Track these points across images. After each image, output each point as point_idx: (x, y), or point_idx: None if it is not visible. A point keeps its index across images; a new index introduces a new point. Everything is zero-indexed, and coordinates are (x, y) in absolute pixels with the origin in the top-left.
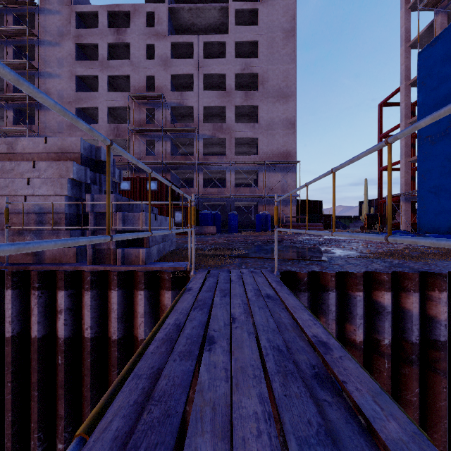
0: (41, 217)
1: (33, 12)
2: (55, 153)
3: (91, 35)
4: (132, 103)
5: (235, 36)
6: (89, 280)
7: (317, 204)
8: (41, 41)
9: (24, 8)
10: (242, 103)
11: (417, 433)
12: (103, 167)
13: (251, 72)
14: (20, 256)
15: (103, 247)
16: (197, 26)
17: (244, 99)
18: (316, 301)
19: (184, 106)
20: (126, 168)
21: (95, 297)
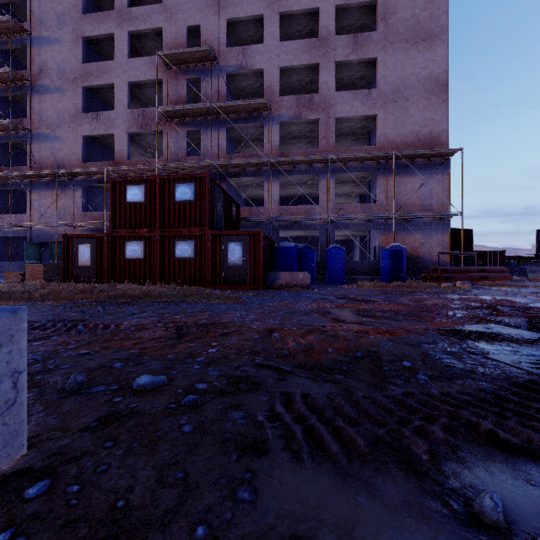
0: None
1: None
2: None
3: None
4: (165, 73)
5: None
6: None
7: (464, 235)
8: None
9: None
10: (348, 55)
11: None
12: None
13: (364, 1)
14: None
15: None
16: None
17: (351, 49)
18: None
19: (248, 69)
20: None
21: None
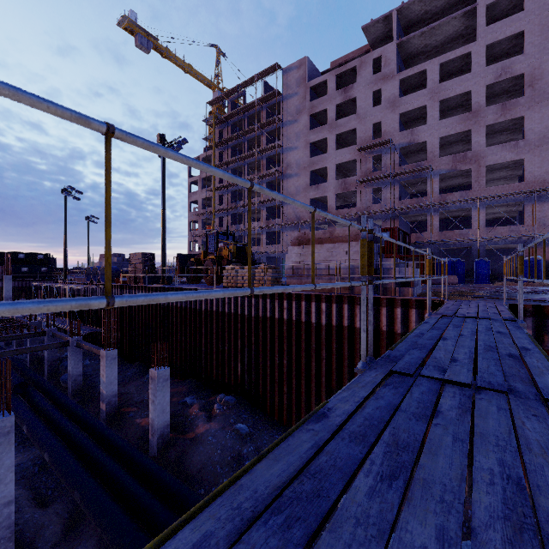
0: (353, 270)
1: (279, 101)
2: (354, 235)
3: (322, 103)
4: (358, 155)
5: (484, 40)
6: (385, 302)
7: None
8: (284, 122)
9: (273, 100)
10: (497, 119)
11: (510, 314)
12: (377, 239)
13: (511, 76)
14: (343, 290)
15: (387, 286)
16: (431, 45)
17: (499, 114)
18: (541, 325)
19: (415, 143)
20: (353, 219)
21: (387, 311)
